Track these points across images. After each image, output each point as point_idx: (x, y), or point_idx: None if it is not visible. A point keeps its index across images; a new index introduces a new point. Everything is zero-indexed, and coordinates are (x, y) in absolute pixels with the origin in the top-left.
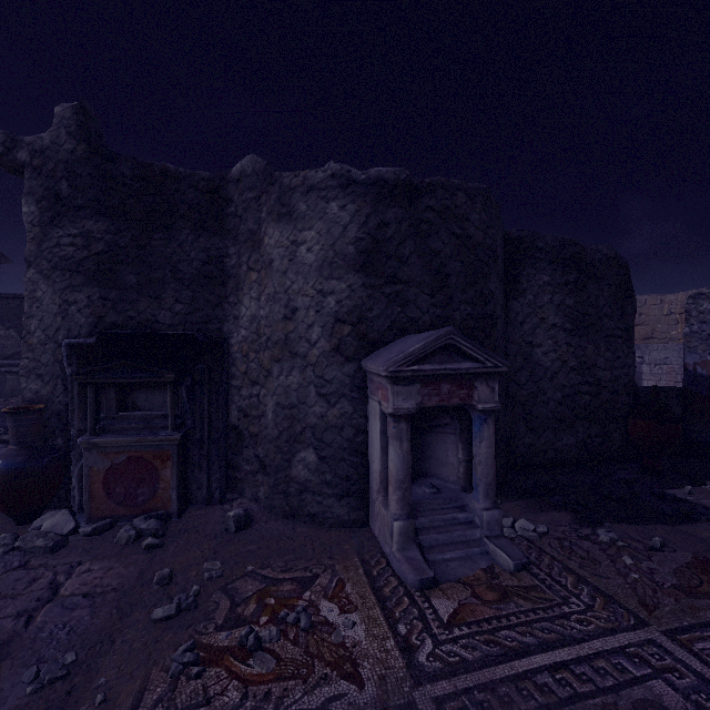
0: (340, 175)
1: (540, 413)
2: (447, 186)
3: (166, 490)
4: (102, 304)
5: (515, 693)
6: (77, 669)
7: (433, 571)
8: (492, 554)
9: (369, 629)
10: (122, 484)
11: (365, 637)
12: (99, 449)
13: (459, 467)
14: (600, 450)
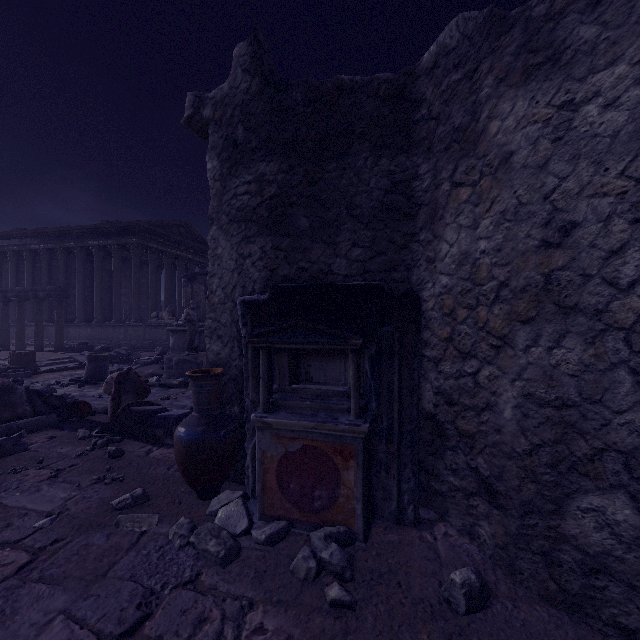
0: None
1: None
2: None
3: (349, 500)
4: (274, 255)
5: None
6: None
7: None
8: None
9: None
10: (296, 479)
11: None
12: (272, 431)
13: None
14: None
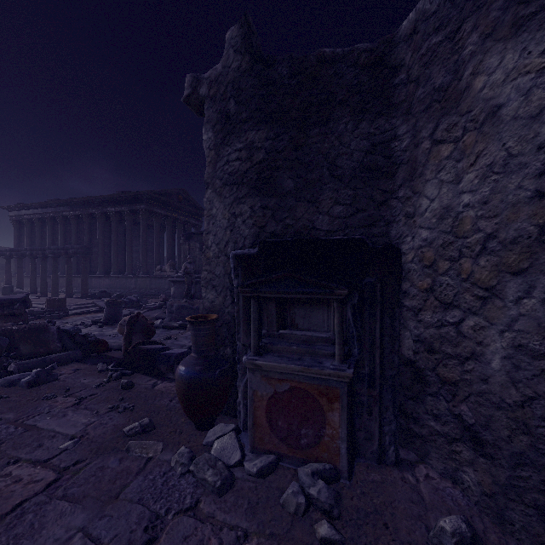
0: None
1: None
2: None
3: (334, 439)
4: (262, 213)
5: None
6: None
7: None
8: None
9: None
10: (284, 417)
11: None
12: (262, 372)
13: None
14: None
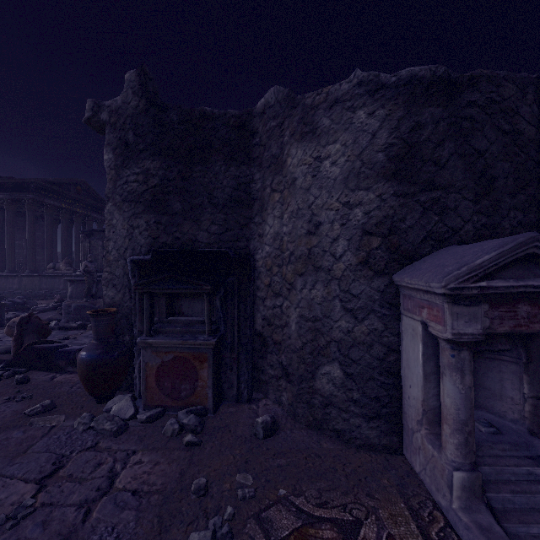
0: (367, 82)
1: None
2: (492, 77)
3: (204, 388)
4: (156, 227)
5: None
6: None
7: None
8: None
9: None
10: (169, 379)
11: None
12: (152, 348)
13: (524, 404)
14: None
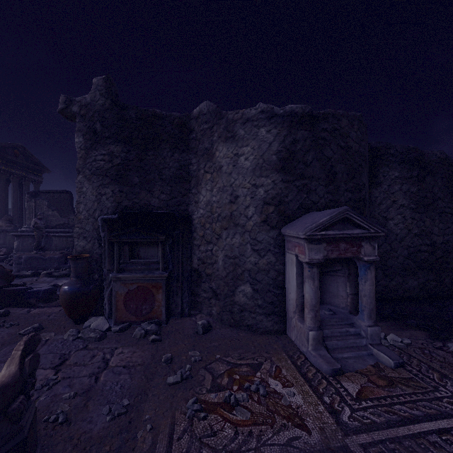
0: (266, 111)
1: (392, 264)
2: (335, 115)
3: (159, 307)
4: (120, 195)
5: (415, 446)
6: (131, 409)
7: (340, 364)
8: (375, 355)
9: (305, 398)
10: (134, 302)
11: (303, 403)
12: (121, 281)
13: (347, 298)
14: (435, 291)
